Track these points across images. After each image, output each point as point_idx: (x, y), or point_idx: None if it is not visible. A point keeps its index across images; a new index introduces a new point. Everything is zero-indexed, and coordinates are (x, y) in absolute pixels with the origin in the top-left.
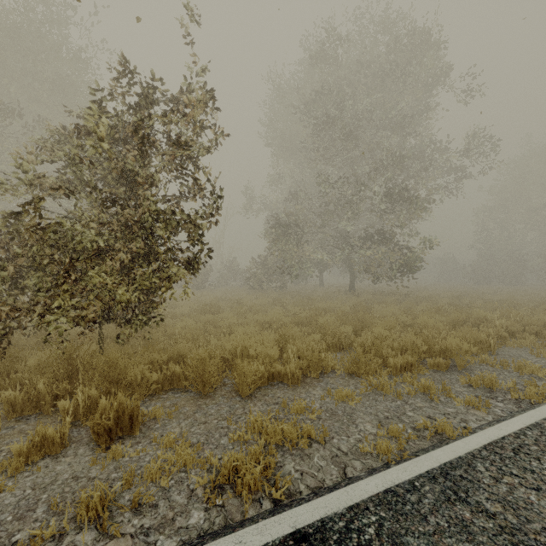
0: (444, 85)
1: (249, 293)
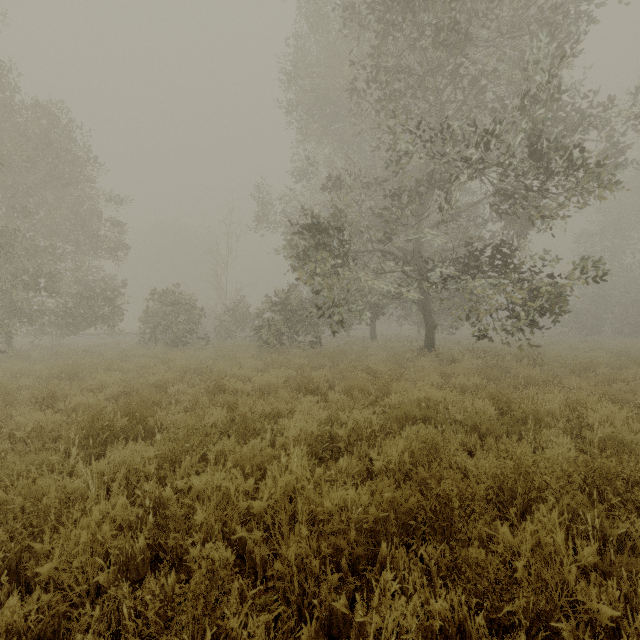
0: None
1: (260, 353)
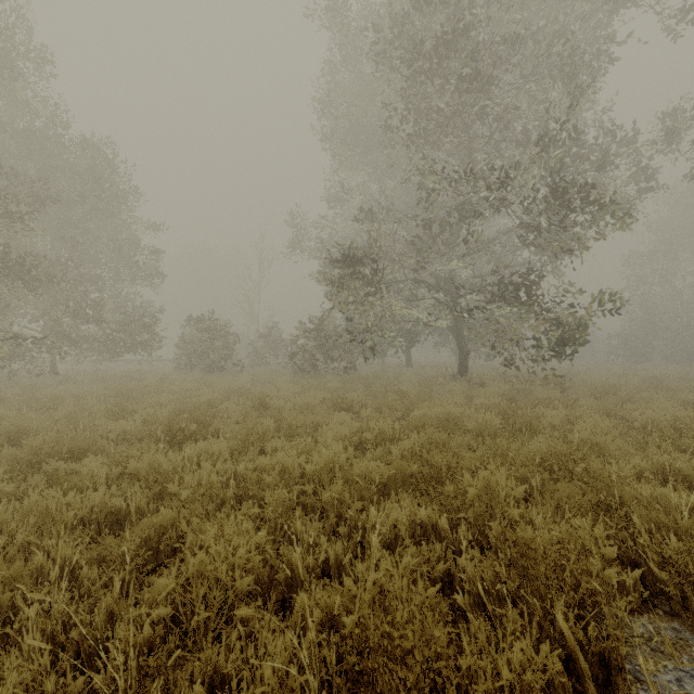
0: (642, 5)
1: (295, 379)
